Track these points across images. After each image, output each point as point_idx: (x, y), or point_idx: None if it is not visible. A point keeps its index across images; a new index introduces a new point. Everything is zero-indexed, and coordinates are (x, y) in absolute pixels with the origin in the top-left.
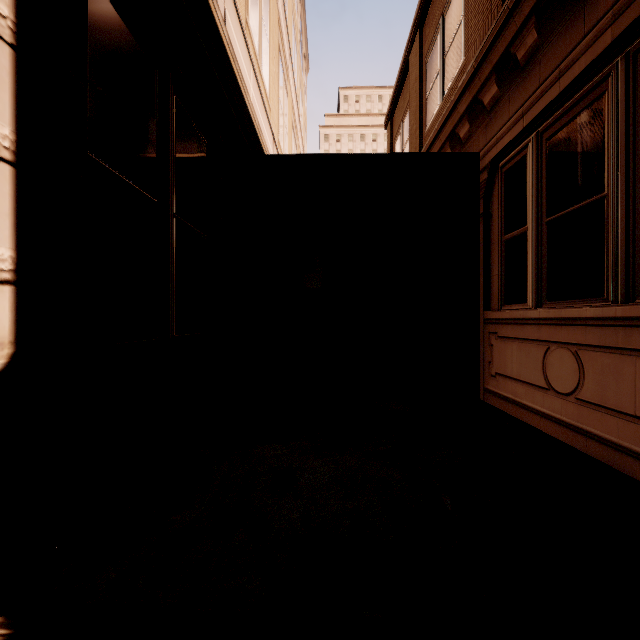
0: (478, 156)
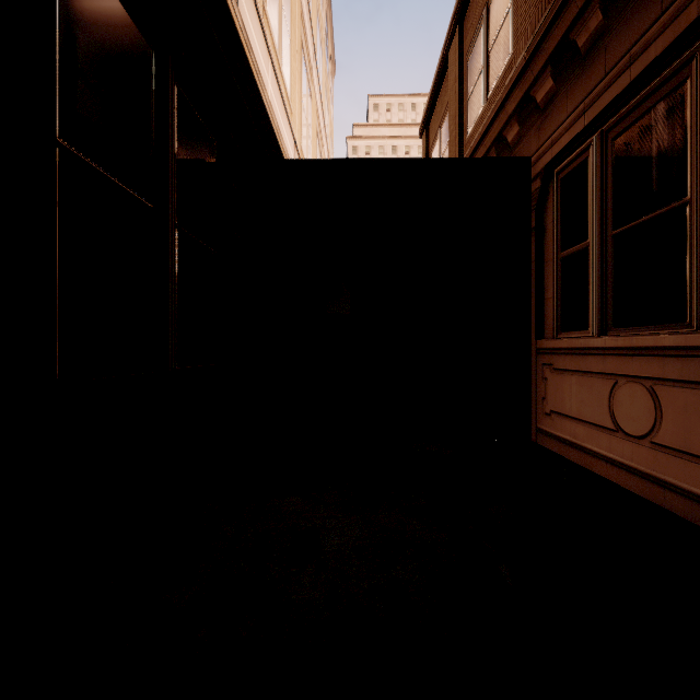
0: (529, 162)
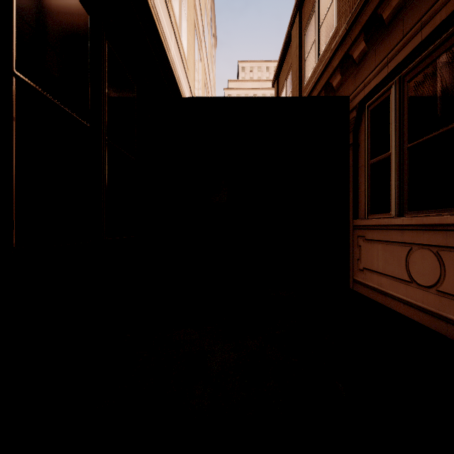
0: (348, 99)
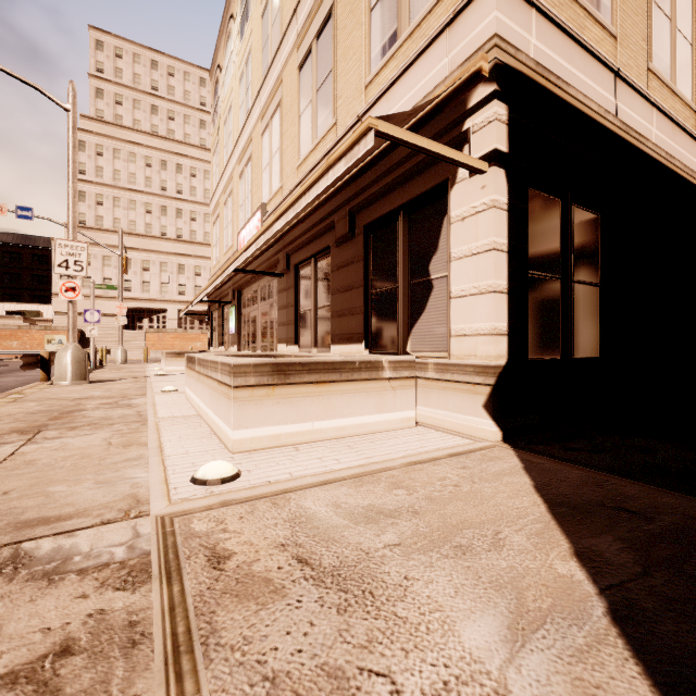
0: None
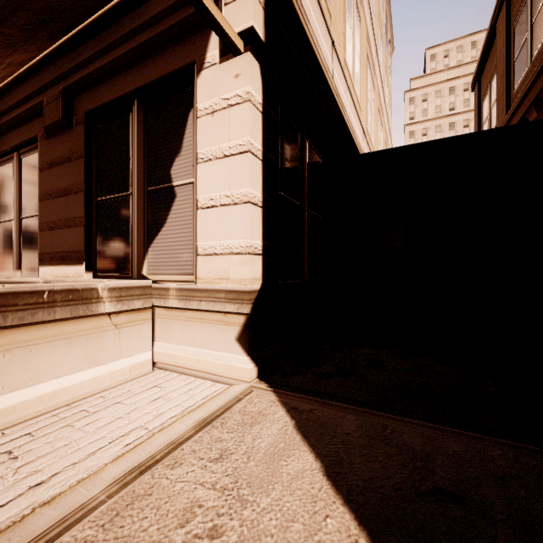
0: None
